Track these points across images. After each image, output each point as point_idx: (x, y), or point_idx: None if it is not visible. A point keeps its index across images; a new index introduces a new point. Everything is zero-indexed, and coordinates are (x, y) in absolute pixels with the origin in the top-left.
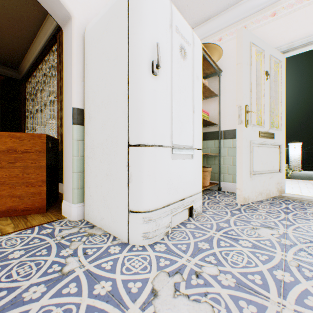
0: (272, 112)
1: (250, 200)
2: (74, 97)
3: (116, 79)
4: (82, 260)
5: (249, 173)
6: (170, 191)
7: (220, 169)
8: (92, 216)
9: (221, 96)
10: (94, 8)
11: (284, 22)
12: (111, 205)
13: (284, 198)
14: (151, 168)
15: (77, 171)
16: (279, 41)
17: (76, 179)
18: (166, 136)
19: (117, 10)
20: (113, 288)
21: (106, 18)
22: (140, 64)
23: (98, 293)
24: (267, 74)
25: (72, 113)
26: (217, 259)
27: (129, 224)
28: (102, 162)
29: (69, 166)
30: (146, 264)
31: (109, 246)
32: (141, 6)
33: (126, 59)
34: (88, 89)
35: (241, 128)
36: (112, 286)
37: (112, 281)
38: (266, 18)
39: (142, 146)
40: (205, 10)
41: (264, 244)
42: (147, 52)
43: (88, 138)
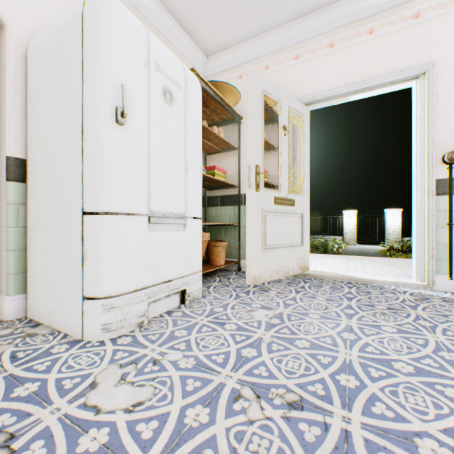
0: (295, 174)
1: (262, 279)
2: (9, 141)
3: (68, 125)
4: (7, 365)
5: (261, 247)
6: (147, 271)
7: (240, 244)
8: (37, 312)
9: (241, 149)
10: (44, 16)
11: (307, 68)
12: (63, 292)
13: (307, 276)
14: (115, 242)
15: (15, 248)
16: (303, 90)
17: (12, 260)
18: (139, 202)
19: (69, 32)
20: (40, 388)
21: (57, 40)
22: (98, 109)
23: (17, 395)
24: (285, 129)
25: (6, 164)
26: (188, 345)
27: (85, 315)
28: (51, 234)
29: (2, 241)
30: (97, 359)
31: (54, 345)
32: (100, 36)
33: (81, 101)
34: (32, 131)
35: (250, 193)
36: (41, 386)
37: (42, 381)
38: (290, 61)
39: (101, 215)
40: (220, 37)
41: (250, 326)
42: (109, 95)
43: (33, 201)
